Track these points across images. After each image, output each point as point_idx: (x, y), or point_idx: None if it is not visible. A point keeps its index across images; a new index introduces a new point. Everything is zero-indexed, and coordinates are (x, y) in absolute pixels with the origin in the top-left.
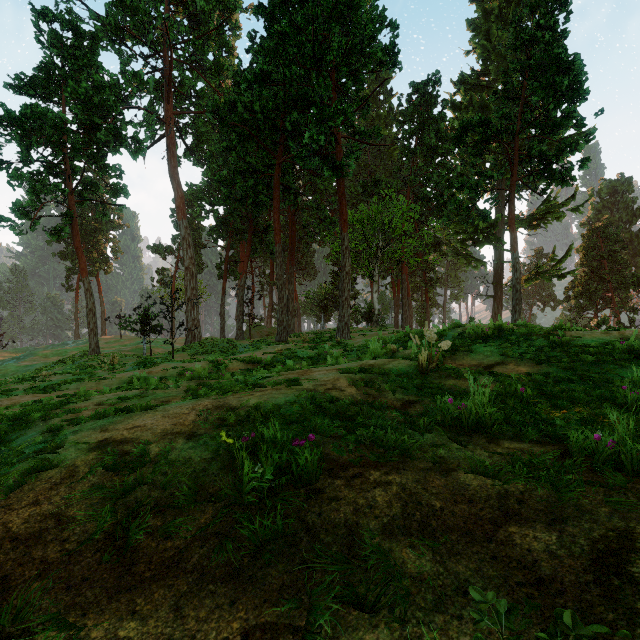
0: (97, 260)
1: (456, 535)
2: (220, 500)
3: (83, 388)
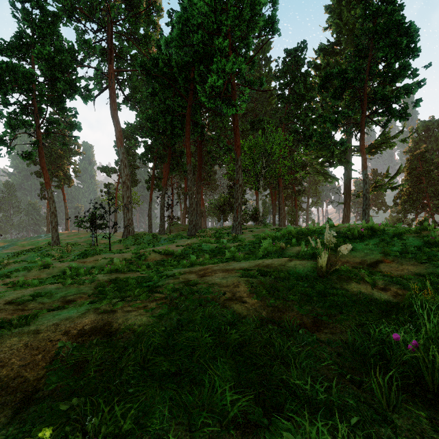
0: (62, 177)
1: None
2: None
3: (22, 278)
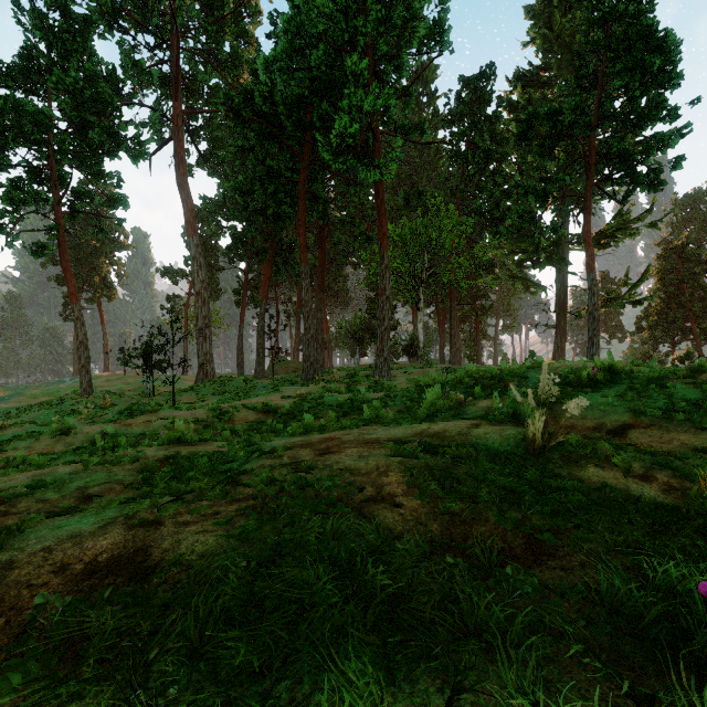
0: (99, 285)
1: None
2: None
3: (20, 452)
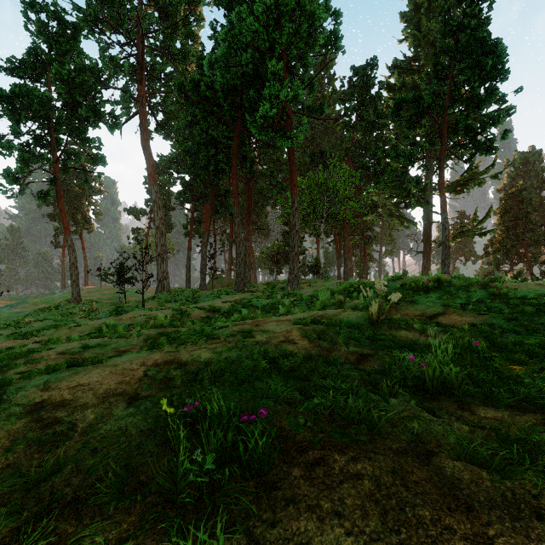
0: (81, 221)
1: None
2: (150, 494)
3: (56, 335)
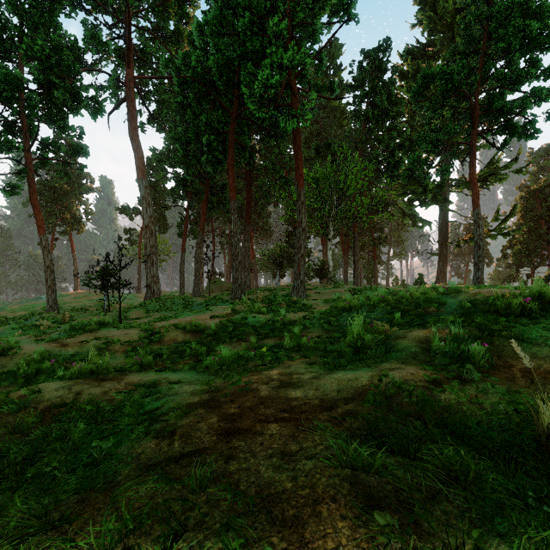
0: (70, 221)
1: None
2: None
3: None
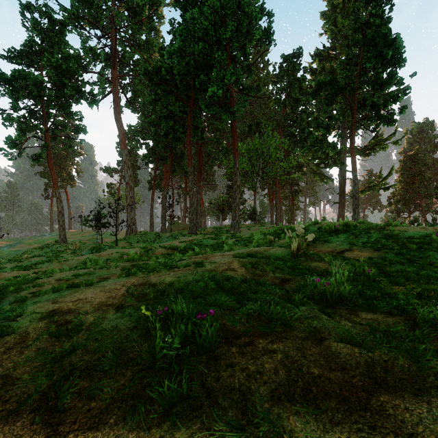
0: (66, 178)
1: (334, 402)
2: (137, 364)
3: (51, 267)
